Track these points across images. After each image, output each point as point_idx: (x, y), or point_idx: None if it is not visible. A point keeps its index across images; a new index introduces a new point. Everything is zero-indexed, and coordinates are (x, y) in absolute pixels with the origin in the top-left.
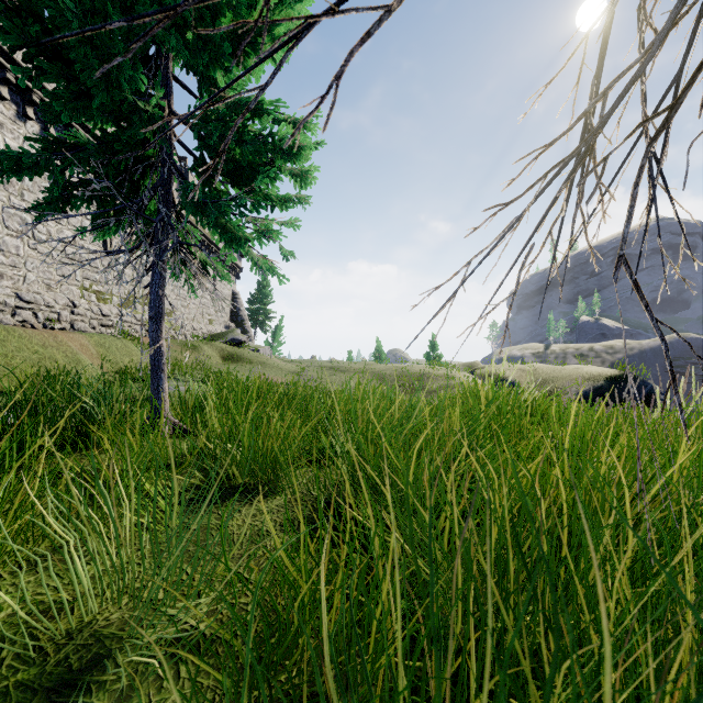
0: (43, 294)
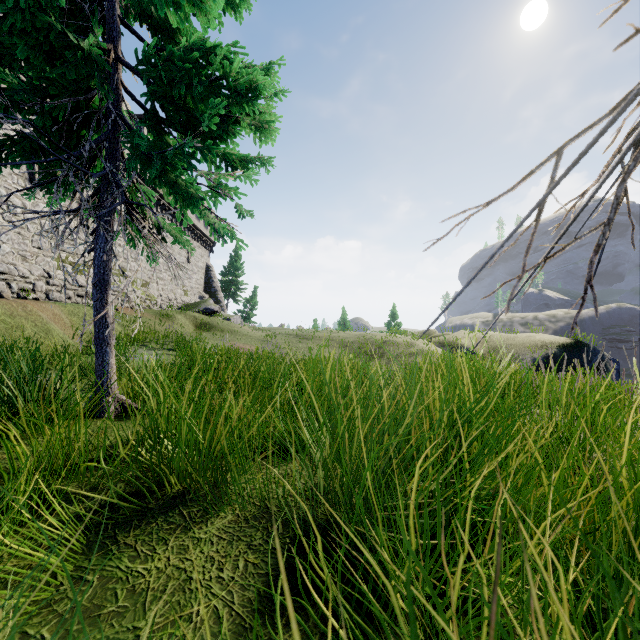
0: (18, 265)
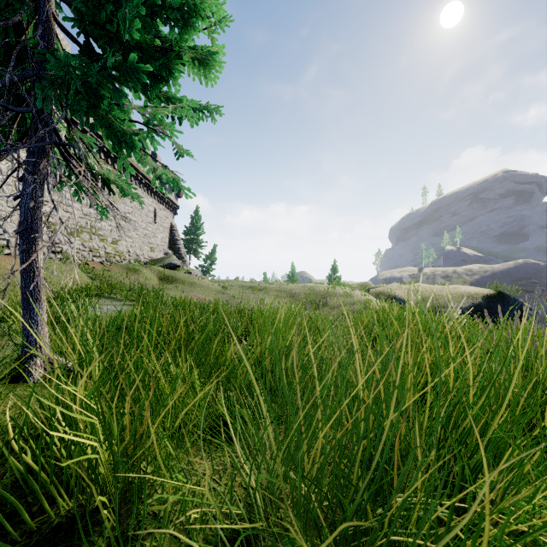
0: None
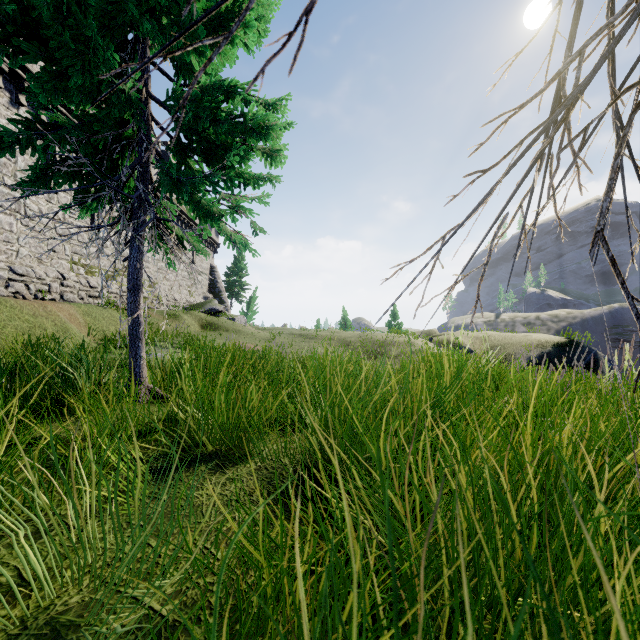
0: (35, 268)
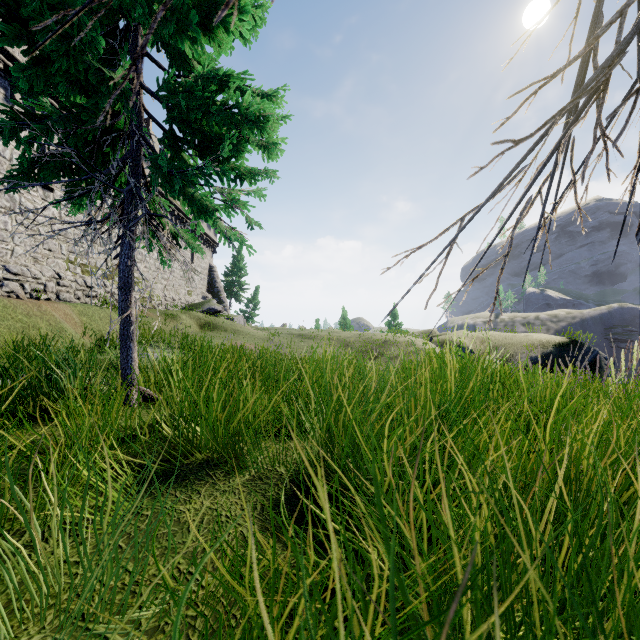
0: (30, 267)
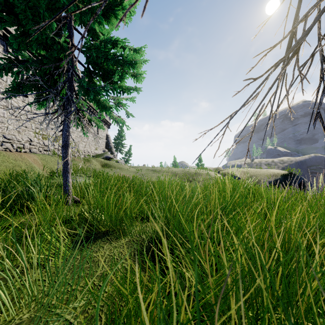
0: (16, 135)
